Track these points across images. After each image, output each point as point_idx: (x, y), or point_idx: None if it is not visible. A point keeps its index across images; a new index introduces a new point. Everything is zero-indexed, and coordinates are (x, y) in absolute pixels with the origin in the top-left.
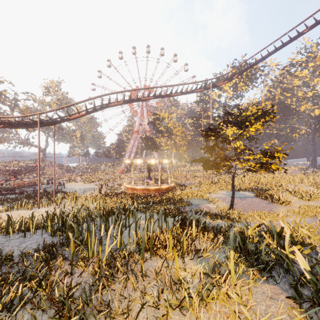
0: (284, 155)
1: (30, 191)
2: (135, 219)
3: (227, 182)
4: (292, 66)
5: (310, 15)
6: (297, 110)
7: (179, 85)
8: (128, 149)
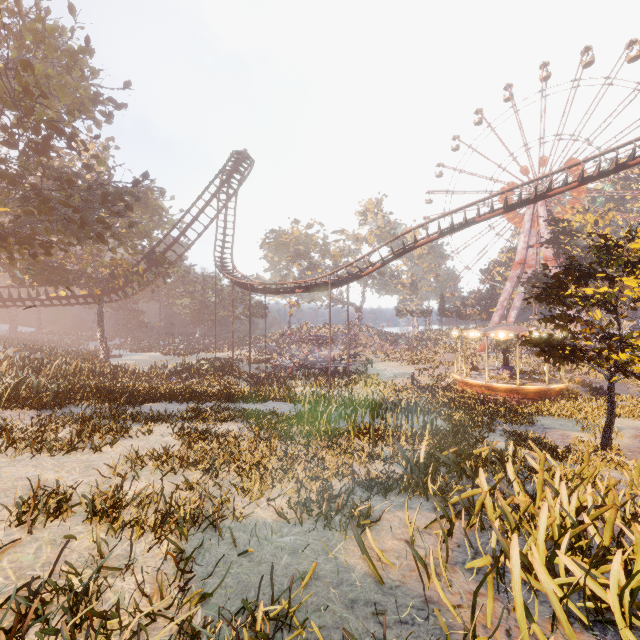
0: None
1: (333, 368)
2: None
3: None
4: None
5: None
6: None
7: (569, 167)
8: (499, 302)
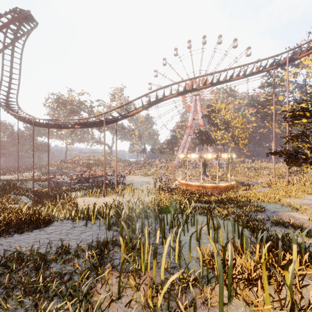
0: None
1: (100, 181)
2: (193, 222)
3: None
4: None
5: None
6: None
7: (242, 66)
8: (181, 144)
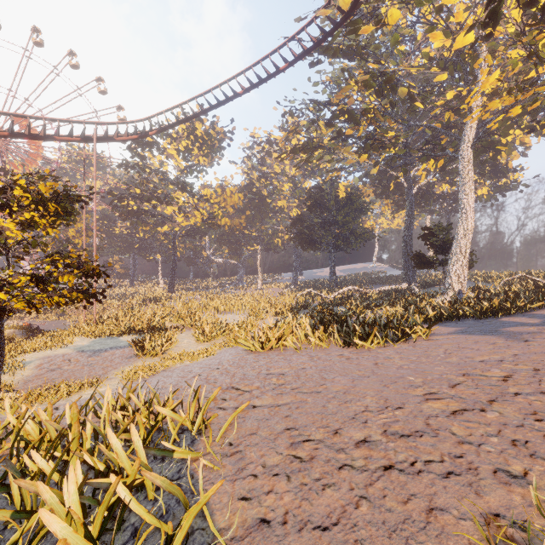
0: (71, 278)
1: None
2: None
3: (119, 320)
4: (269, 144)
5: (242, 71)
6: (275, 206)
7: None
8: None
